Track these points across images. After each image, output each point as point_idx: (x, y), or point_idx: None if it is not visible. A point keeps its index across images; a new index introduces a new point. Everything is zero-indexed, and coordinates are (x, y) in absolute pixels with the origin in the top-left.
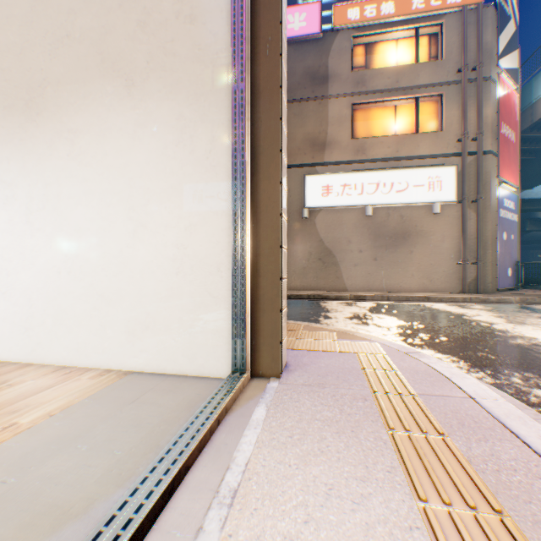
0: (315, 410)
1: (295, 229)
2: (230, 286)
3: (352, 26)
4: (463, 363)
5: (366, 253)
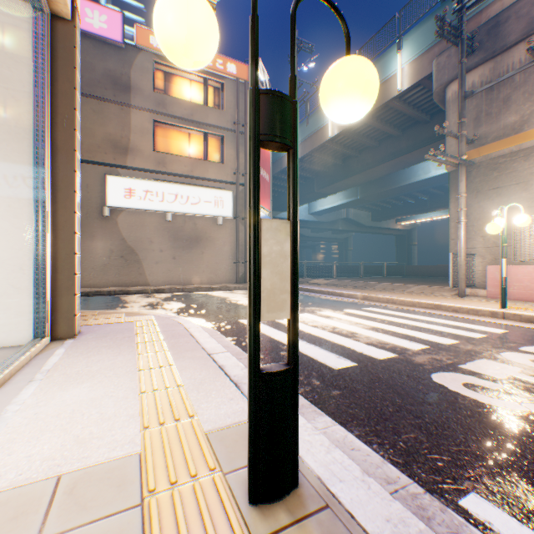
0: (99, 344)
1: (95, 226)
2: (33, 280)
3: (155, 52)
4: (205, 321)
5: (167, 252)
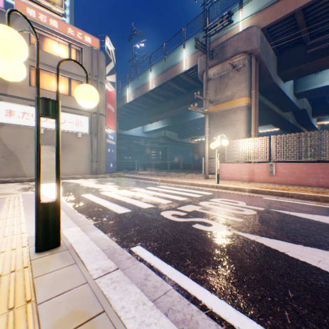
0: None
1: None
2: None
3: (31, 19)
4: None
5: None
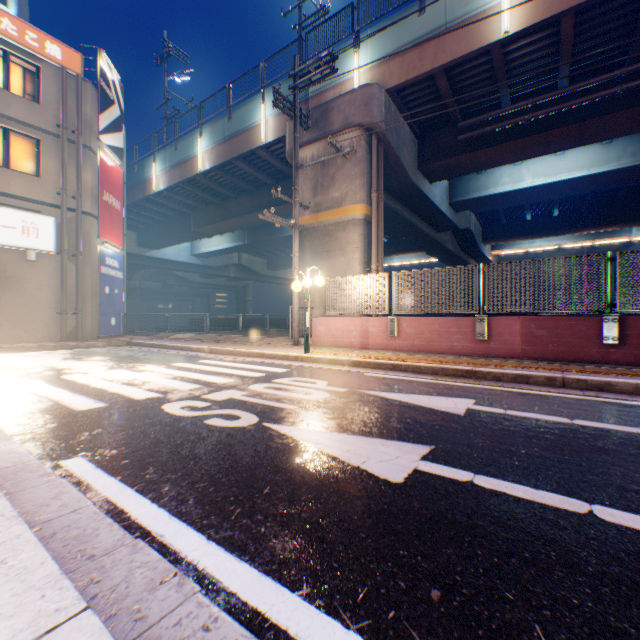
0: None
1: None
2: None
3: None
4: None
5: None
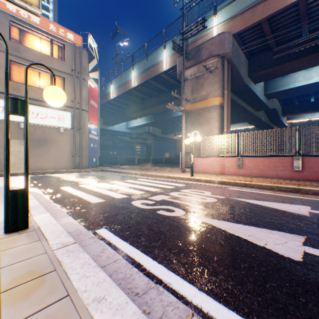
0: None
1: None
2: None
3: (11, 14)
4: (37, 189)
5: None
